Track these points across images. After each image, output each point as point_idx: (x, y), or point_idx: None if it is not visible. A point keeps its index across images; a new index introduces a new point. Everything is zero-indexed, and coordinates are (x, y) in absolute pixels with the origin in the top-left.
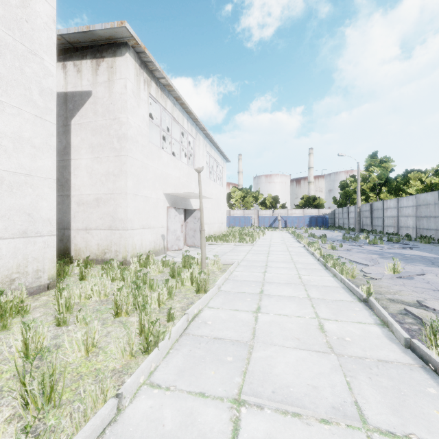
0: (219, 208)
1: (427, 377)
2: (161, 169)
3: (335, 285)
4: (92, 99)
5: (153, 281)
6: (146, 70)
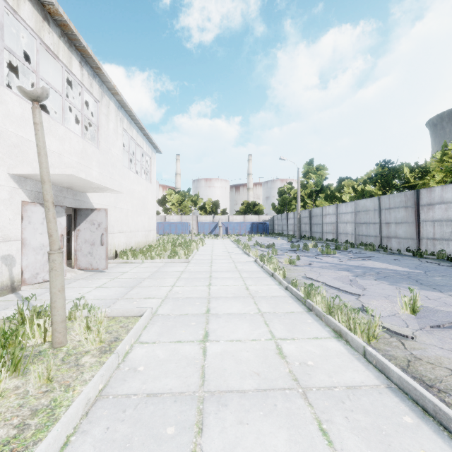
0: (146, 211)
1: None
2: (1, 125)
3: (365, 376)
4: None
5: None
6: None
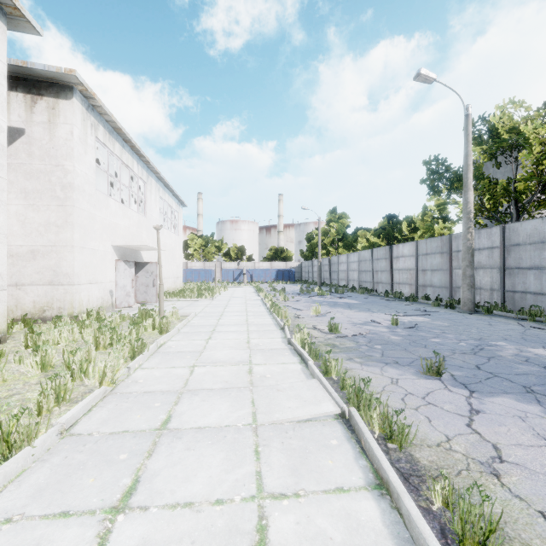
0: (175, 261)
1: (289, 351)
2: (109, 219)
3: (270, 323)
4: (25, 138)
5: (118, 328)
6: (93, 114)
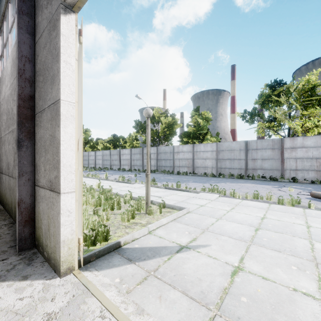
0: None
1: (119, 183)
2: None
3: (96, 179)
4: None
5: None
6: None
